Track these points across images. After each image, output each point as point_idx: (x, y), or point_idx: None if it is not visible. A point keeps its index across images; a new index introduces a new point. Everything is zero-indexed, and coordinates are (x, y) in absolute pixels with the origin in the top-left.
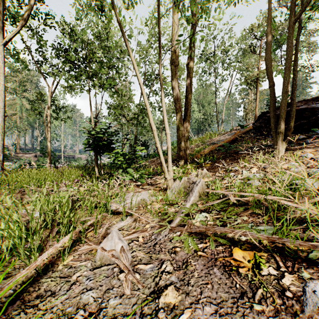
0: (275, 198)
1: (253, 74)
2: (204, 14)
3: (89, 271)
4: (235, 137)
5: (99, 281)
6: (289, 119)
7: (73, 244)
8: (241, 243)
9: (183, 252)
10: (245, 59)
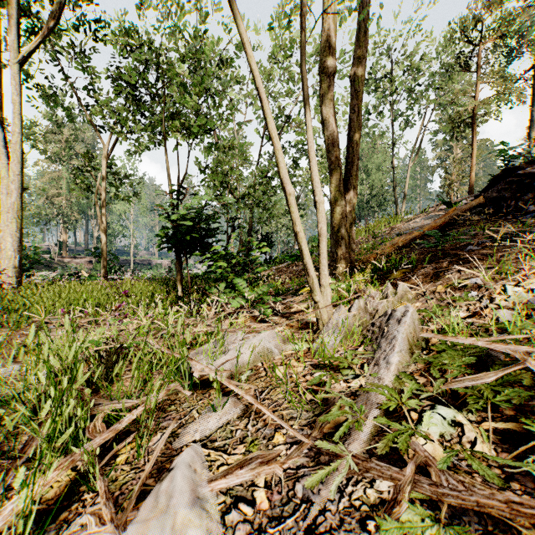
0: None
1: (467, 108)
2: None
3: None
4: (445, 220)
5: None
6: None
7: (68, 493)
8: None
9: None
10: (448, 84)
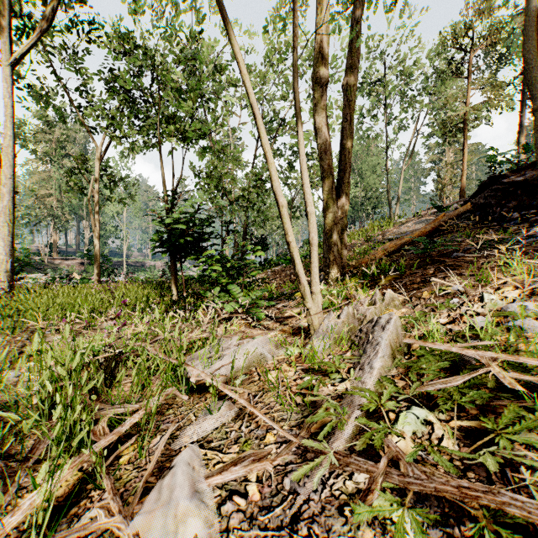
0: None
1: (458, 113)
2: None
3: None
4: (435, 225)
5: None
6: None
7: (76, 491)
8: None
9: None
10: (441, 89)
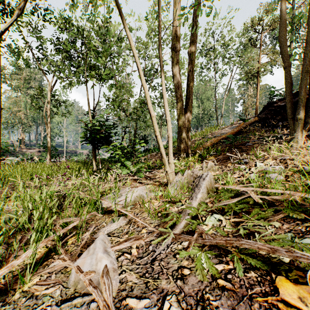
0: None
1: (254, 68)
2: None
3: (54, 307)
4: (238, 129)
5: None
6: (307, 104)
7: (46, 256)
8: (286, 269)
9: (195, 279)
10: (245, 53)
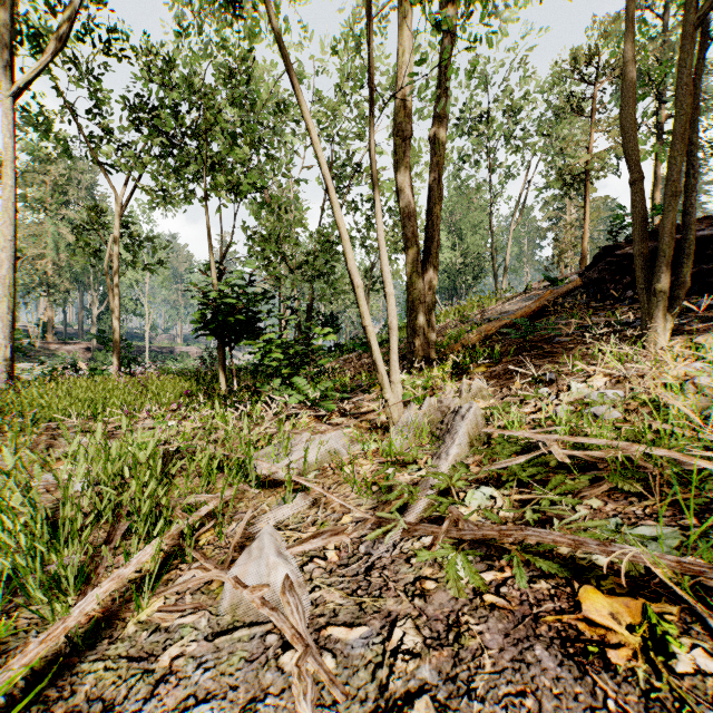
0: (677, 454)
1: (578, 162)
2: (482, 3)
3: (203, 643)
4: (540, 304)
5: (229, 673)
6: (679, 259)
7: (164, 565)
8: (600, 575)
9: (445, 595)
10: (558, 129)
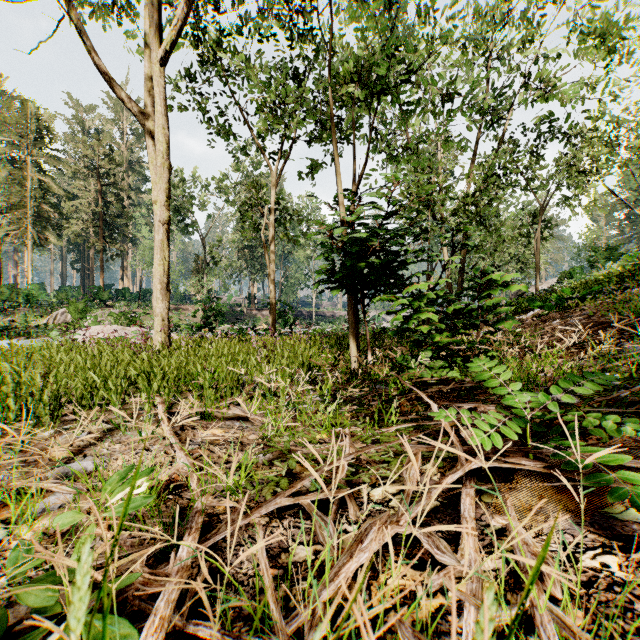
0: None
1: None
2: None
3: None
4: None
5: None
6: None
7: None
8: None
9: None
10: None
